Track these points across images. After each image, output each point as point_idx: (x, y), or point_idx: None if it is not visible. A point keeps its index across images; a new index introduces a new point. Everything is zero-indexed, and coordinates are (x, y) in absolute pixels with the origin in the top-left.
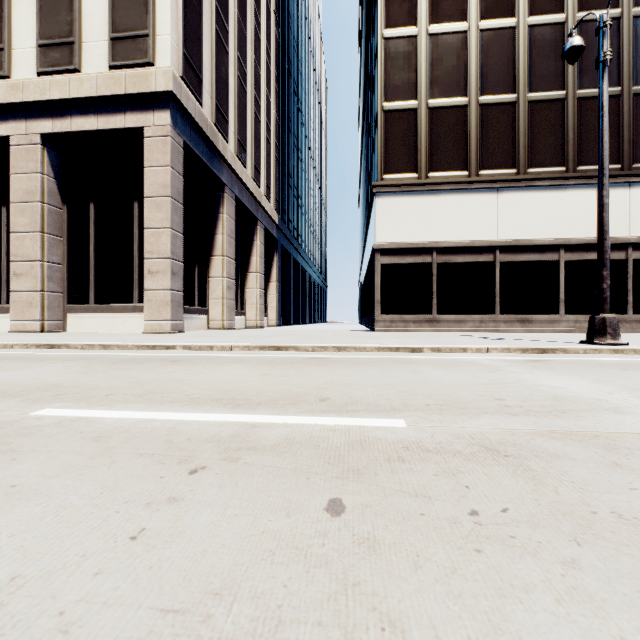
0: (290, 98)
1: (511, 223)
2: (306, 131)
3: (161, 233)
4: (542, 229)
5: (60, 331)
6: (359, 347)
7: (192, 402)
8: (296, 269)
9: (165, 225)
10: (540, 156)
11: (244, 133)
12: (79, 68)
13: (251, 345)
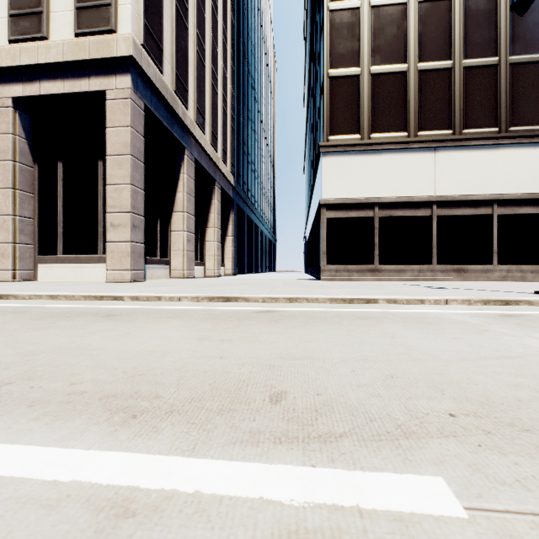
0: (244, 76)
1: (447, 180)
2: (258, 106)
3: (123, 189)
4: (476, 185)
5: (31, 280)
6: (311, 298)
7: (63, 405)
8: (250, 225)
9: (126, 181)
10: (474, 118)
11: (203, 102)
12: (47, 36)
13: (200, 296)
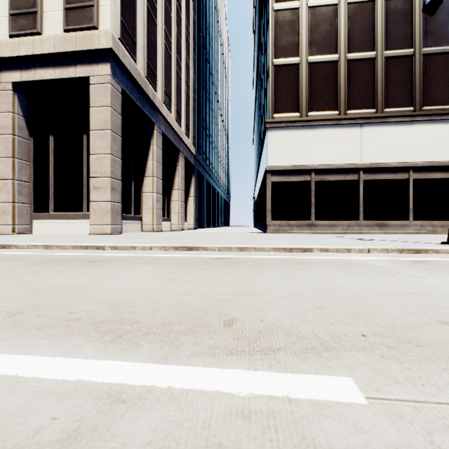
0: (204, 64)
1: (371, 150)
2: (215, 89)
3: (103, 158)
4: (395, 155)
5: (28, 233)
6: (258, 248)
7: (64, 328)
8: (208, 188)
9: (106, 151)
10: (394, 99)
11: (169, 86)
12: (41, 31)
13: (167, 246)
